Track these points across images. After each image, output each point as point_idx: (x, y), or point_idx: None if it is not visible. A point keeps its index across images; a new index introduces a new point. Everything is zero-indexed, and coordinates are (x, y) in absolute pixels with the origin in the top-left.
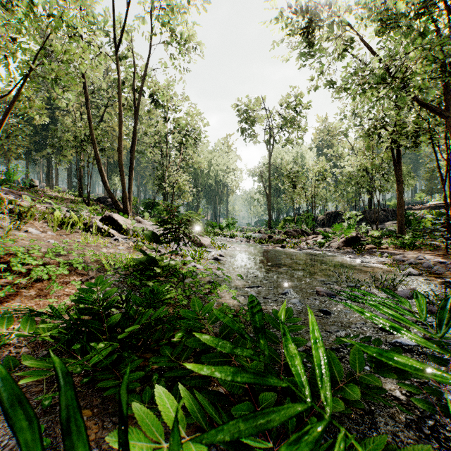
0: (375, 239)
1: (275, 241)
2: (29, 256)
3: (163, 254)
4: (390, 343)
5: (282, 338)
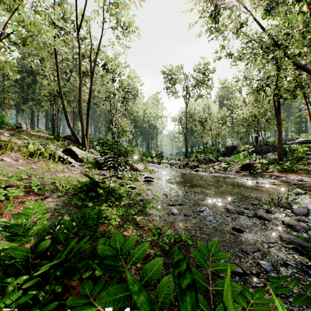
0: (263, 165)
1: (190, 166)
2: None
3: (103, 178)
4: (306, 266)
5: None
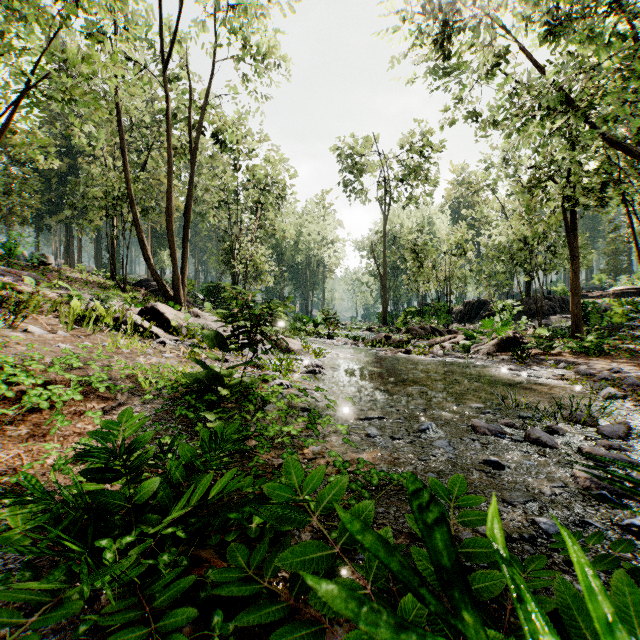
0: (542, 341)
1: (394, 343)
2: (24, 371)
3: (231, 367)
4: (620, 527)
5: (520, 609)
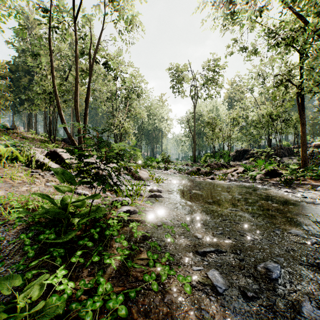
0: (293, 171)
1: (203, 173)
2: None
3: (77, 201)
4: None
5: None
